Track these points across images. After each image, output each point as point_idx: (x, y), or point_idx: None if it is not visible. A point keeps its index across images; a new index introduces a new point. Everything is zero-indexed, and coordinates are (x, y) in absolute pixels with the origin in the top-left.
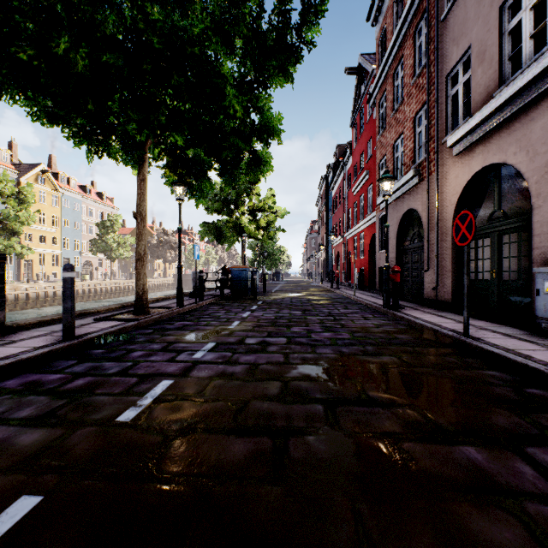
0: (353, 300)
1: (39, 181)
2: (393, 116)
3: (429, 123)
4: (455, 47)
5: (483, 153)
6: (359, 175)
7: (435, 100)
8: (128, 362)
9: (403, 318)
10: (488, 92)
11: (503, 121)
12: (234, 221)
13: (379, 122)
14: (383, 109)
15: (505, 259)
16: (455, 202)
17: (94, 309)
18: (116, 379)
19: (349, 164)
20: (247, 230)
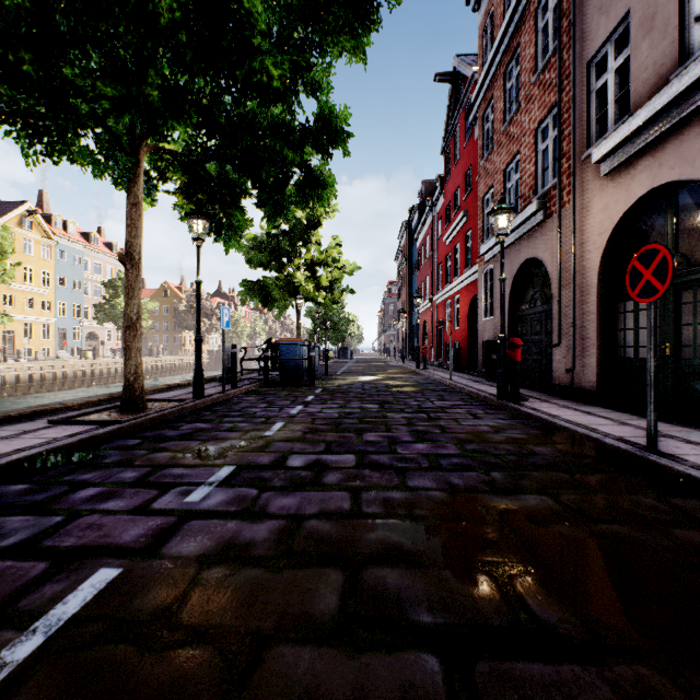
0: (449, 386)
1: (24, 224)
2: (504, 131)
3: (560, 134)
4: (604, 17)
5: (651, 168)
6: (453, 217)
7: (571, 99)
8: (56, 516)
9: (532, 417)
10: (660, 74)
11: (687, 114)
12: (285, 278)
13: (483, 142)
14: (488, 123)
15: (687, 327)
16: (604, 244)
17: (61, 404)
18: (1, 567)
19: (440, 204)
20: (303, 291)
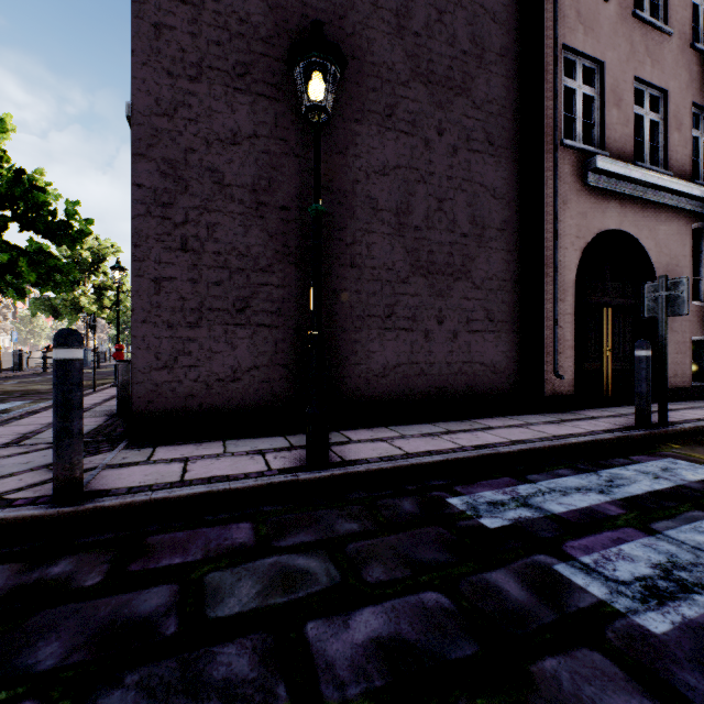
0: None
1: None
2: None
3: None
4: None
5: None
6: None
7: None
8: None
9: None
10: None
11: None
12: (73, 300)
13: None
14: None
15: None
16: None
17: None
18: None
19: None
20: (88, 310)
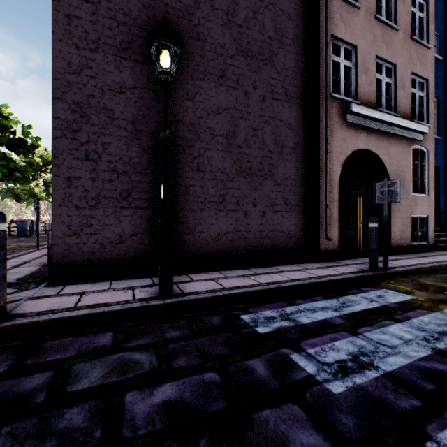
0: None
1: None
2: None
3: None
4: None
5: None
6: None
7: None
8: None
9: None
10: None
11: None
12: (29, 189)
13: None
14: None
15: None
16: None
17: None
18: None
19: None
20: (39, 196)
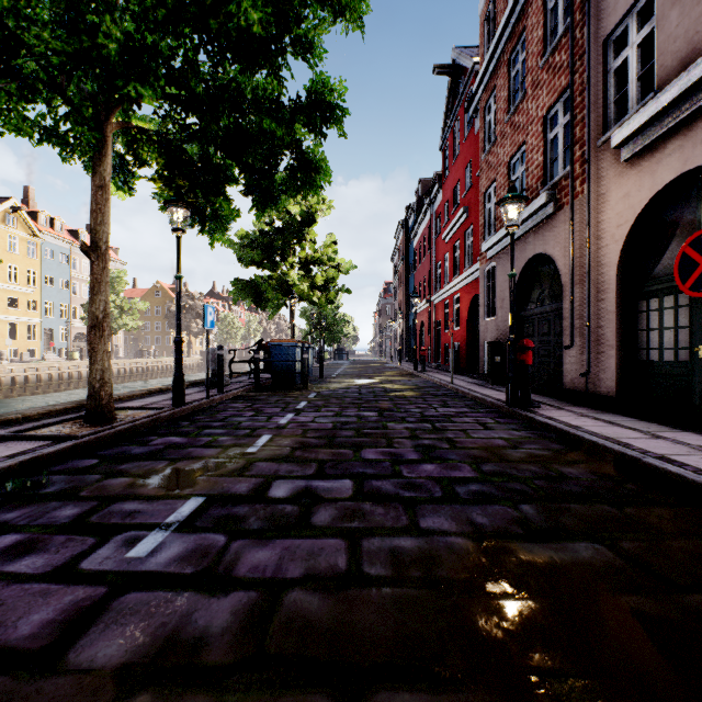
0: (450, 390)
1: (9, 221)
2: (508, 121)
3: (572, 119)
4: None
5: (682, 150)
6: (452, 214)
7: (585, 80)
8: None
9: (550, 427)
10: (694, 44)
11: None
12: (279, 277)
13: (485, 135)
14: (491, 114)
15: None
16: (624, 237)
17: (17, 414)
18: None
19: (438, 202)
20: (297, 290)
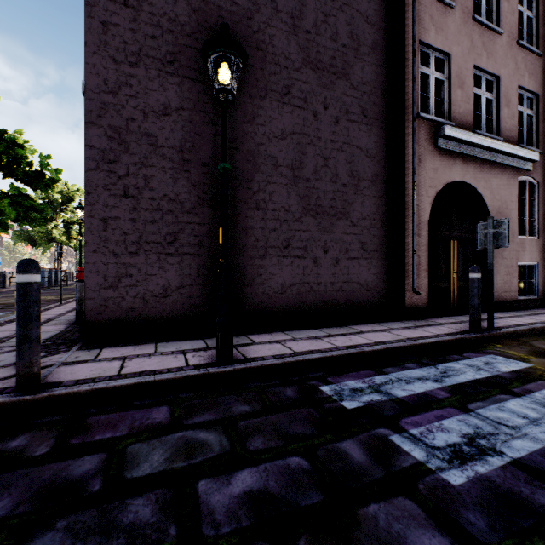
0: None
1: None
2: None
3: None
4: None
5: None
6: None
7: None
8: None
9: None
10: None
11: None
12: (46, 232)
13: None
14: None
15: None
16: None
17: None
18: None
19: None
20: (58, 240)
